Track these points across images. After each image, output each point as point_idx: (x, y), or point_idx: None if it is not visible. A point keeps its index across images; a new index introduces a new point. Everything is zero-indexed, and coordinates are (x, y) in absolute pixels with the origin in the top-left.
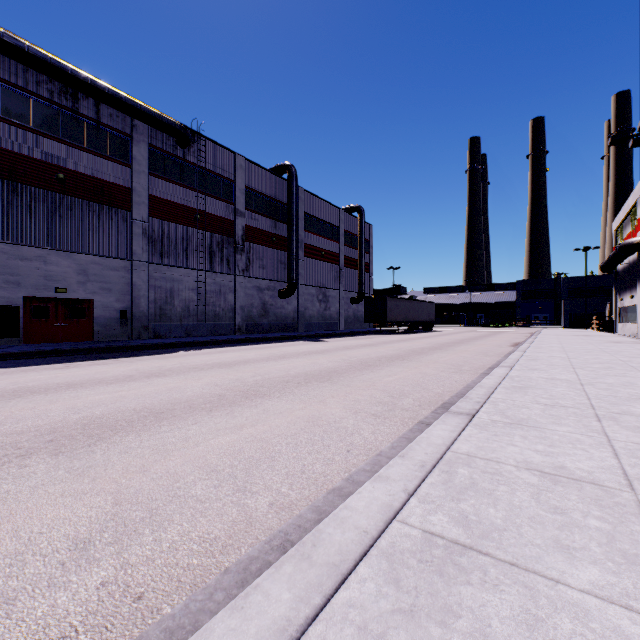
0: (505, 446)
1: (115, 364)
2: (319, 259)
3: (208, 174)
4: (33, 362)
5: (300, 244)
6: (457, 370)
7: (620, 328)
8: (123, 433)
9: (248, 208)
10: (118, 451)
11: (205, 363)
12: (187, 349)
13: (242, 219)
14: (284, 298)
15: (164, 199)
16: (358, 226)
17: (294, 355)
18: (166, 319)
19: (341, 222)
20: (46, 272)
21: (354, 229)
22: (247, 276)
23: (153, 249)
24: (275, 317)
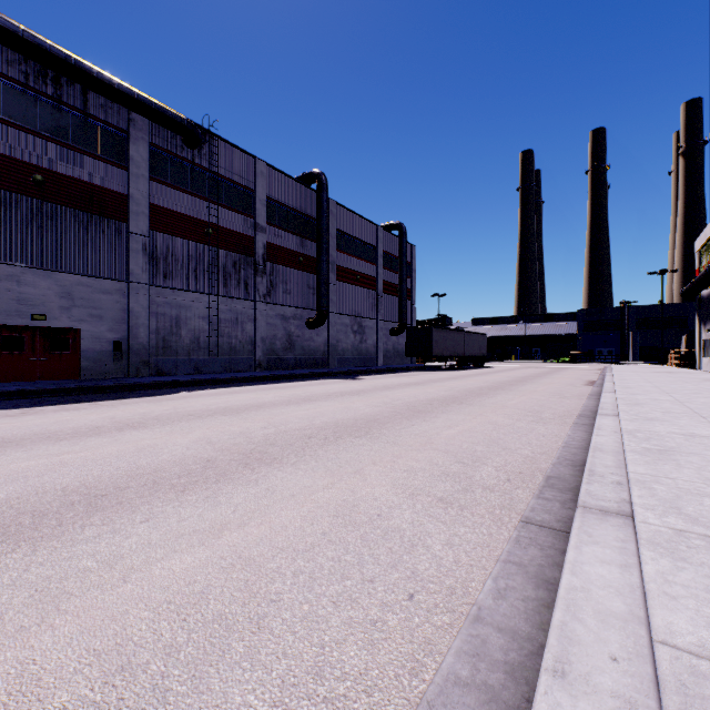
0: None
1: (89, 409)
2: (354, 284)
3: (222, 181)
4: None
5: (332, 266)
6: (537, 418)
7: (705, 364)
8: (9, 545)
9: (270, 222)
10: None
11: (206, 408)
12: (192, 389)
13: (263, 235)
14: (313, 328)
15: (168, 209)
16: (399, 246)
17: (322, 397)
18: (171, 353)
19: (379, 241)
20: (19, 295)
21: (394, 250)
22: (269, 302)
23: (155, 269)
24: (302, 351)
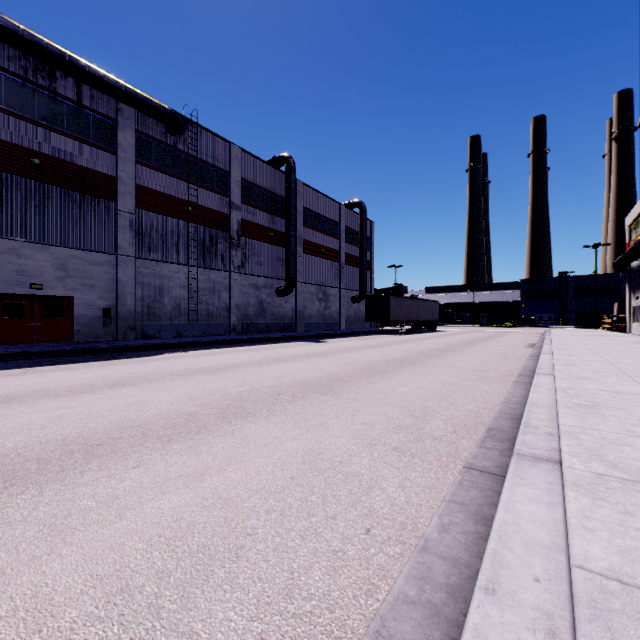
0: None
1: (82, 369)
2: (319, 256)
3: (201, 164)
4: None
5: (299, 240)
6: (482, 377)
7: (635, 328)
8: (18, 487)
9: (244, 201)
10: None
11: (187, 368)
12: (174, 351)
13: (237, 213)
14: (282, 296)
15: (153, 189)
16: (359, 222)
17: (291, 358)
18: (155, 318)
19: (342, 218)
20: (19, 266)
21: (355, 225)
22: (243, 273)
23: (140, 243)
24: (273, 316)
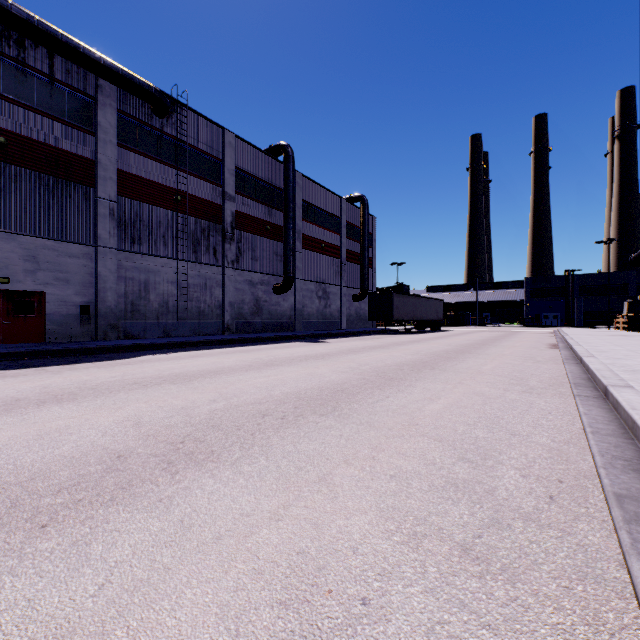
0: None
1: (28, 376)
2: (318, 252)
3: (191, 150)
4: None
5: (297, 234)
6: (526, 388)
7: None
8: None
9: (238, 192)
10: None
11: (158, 374)
12: (154, 352)
13: (231, 204)
14: (279, 294)
15: (137, 176)
16: (361, 217)
17: (286, 361)
18: (139, 316)
19: (342, 212)
20: None
21: (356, 221)
22: (237, 268)
23: (123, 234)
24: (269, 315)
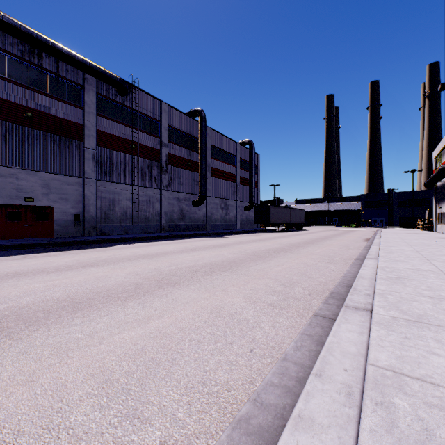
0: (427, 355)
1: (63, 255)
2: (221, 178)
3: (141, 115)
4: (0, 254)
5: (208, 167)
6: (331, 260)
7: (439, 228)
8: (34, 327)
9: (170, 141)
10: (17, 351)
11: (133, 255)
12: (123, 243)
13: (166, 149)
14: (196, 206)
15: (108, 133)
16: (249, 155)
17: (203, 248)
18: (109, 221)
19: (237, 152)
20: (18, 186)
21: (246, 157)
22: (169, 190)
23: (99, 170)
24: (190, 220)
